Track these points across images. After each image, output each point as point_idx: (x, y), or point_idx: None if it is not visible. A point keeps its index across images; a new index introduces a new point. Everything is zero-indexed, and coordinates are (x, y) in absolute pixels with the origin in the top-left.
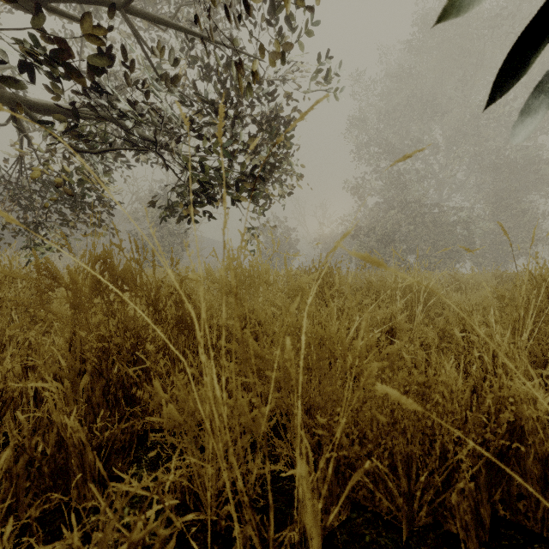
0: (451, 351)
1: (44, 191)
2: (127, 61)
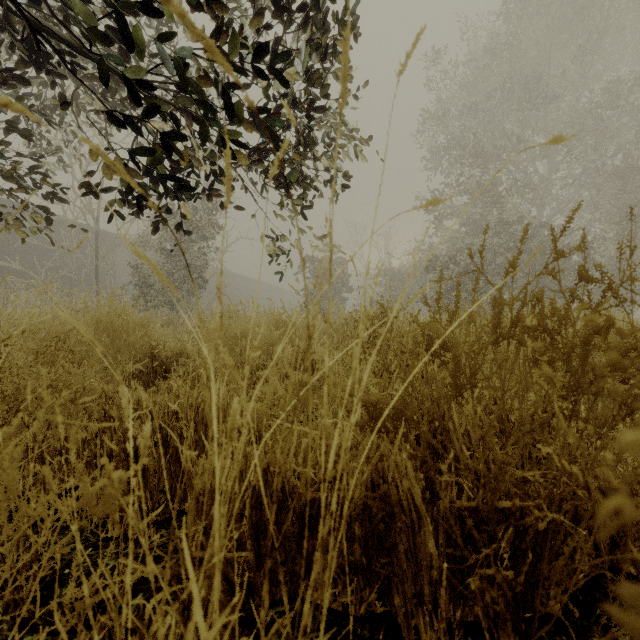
0: None
1: None
2: None
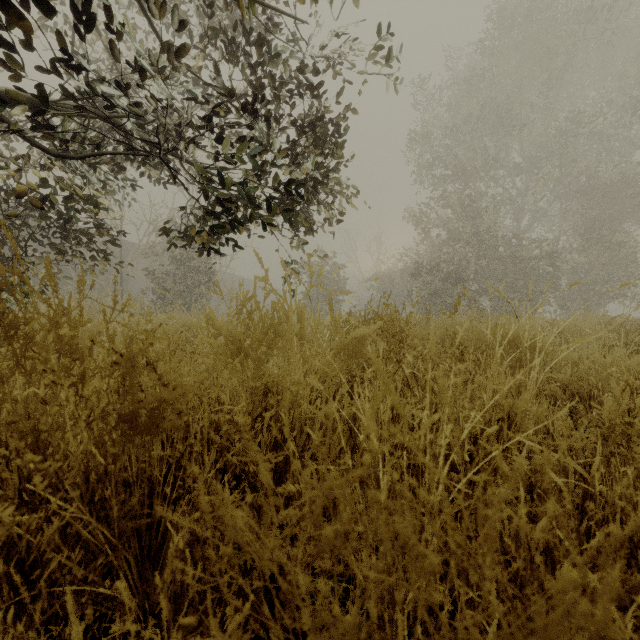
0: (637, 467)
1: (27, 216)
2: (110, 23)
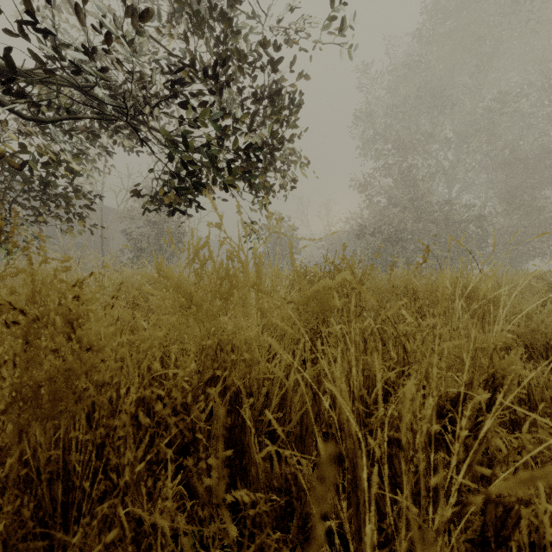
0: None
1: (12, 180)
2: None
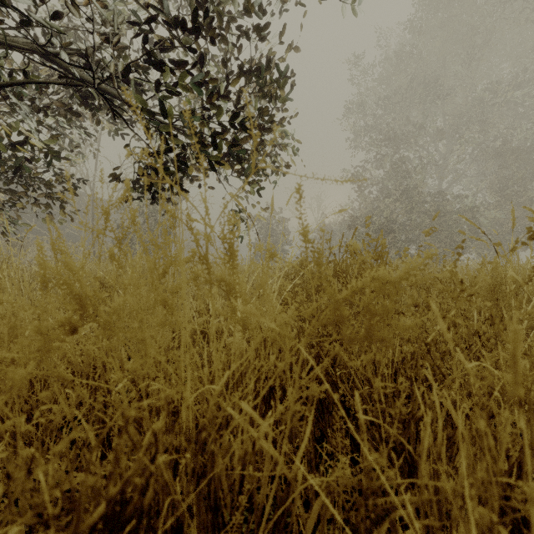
0: None
1: None
2: None
